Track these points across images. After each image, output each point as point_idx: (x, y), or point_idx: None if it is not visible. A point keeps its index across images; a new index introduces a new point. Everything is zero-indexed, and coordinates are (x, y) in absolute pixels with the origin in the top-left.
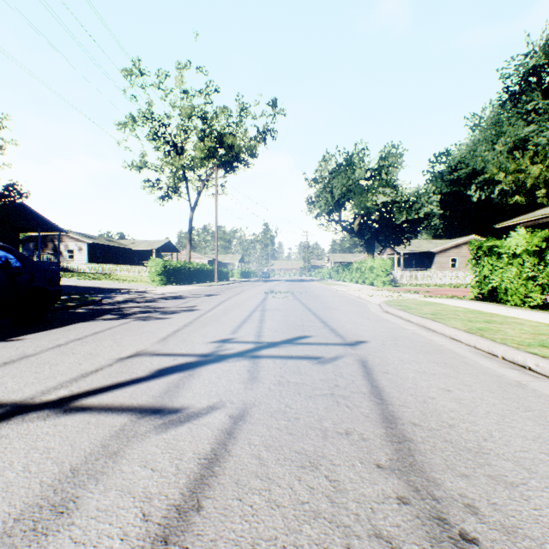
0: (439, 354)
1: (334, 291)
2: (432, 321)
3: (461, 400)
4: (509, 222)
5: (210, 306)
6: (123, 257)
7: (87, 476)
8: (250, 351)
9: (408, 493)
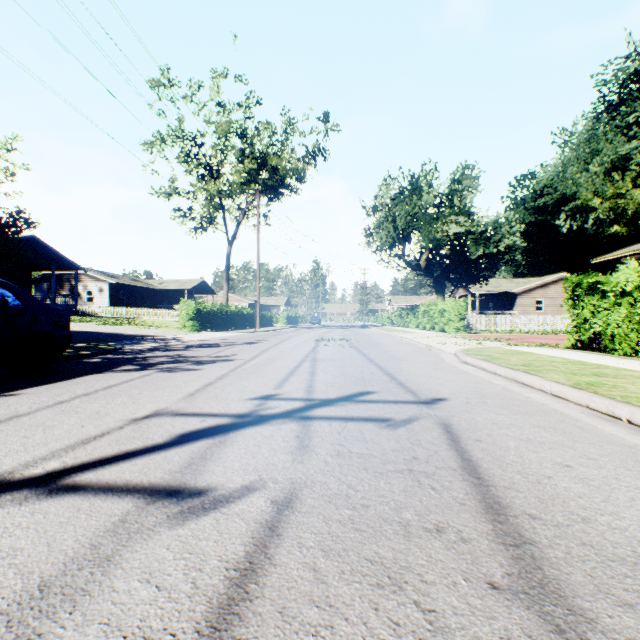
0: (543, 416)
1: (398, 338)
2: (526, 373)
3: (589, 480)
4: (610, 256)
5: (250, 355)
6: (150, 300)
7: (61, 597)
8: (299, 410)
9: (548, 637)
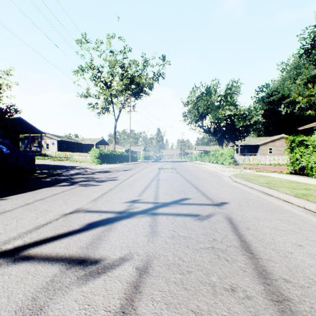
0: (281, 213)
1: (200, 168)
2: (269, 188)
3: (314, 255)
4: (307, 126)
5: (125, 177)
6: (77, 148)
7: None
8: (151, 209)
9: None
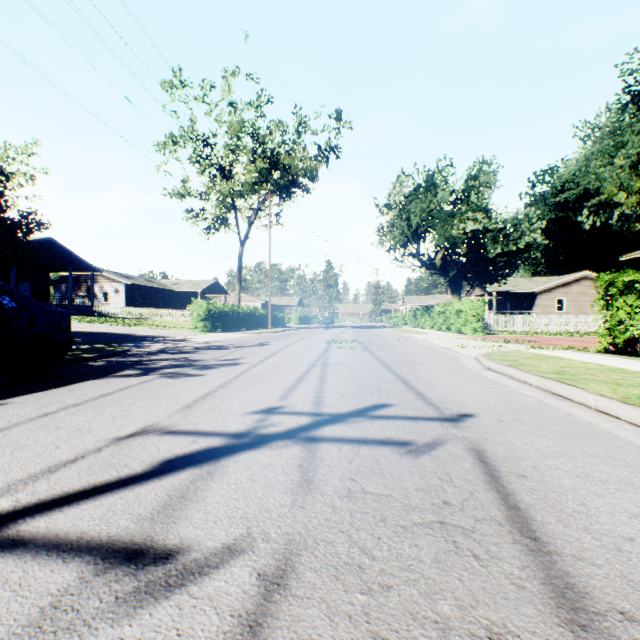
0: (595, 440)
1: (413, 340)
2: (562, 383)
3: None
4: None
5: (258, 359)
6: (164, 300)
7: None
8: (305, 429)
9: None
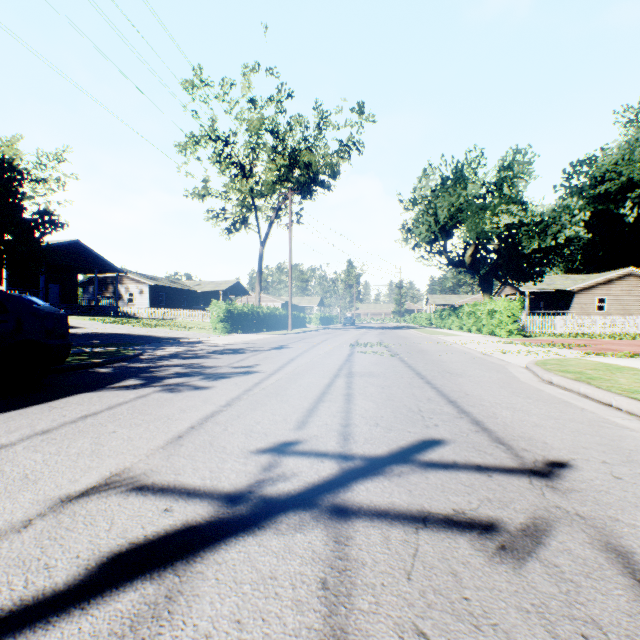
0: None
1: (444, 343)
2: None
3: None
4: None
5: (275, 366)
6: (187, 301)
7: None
8: (330, 487)
9: None
